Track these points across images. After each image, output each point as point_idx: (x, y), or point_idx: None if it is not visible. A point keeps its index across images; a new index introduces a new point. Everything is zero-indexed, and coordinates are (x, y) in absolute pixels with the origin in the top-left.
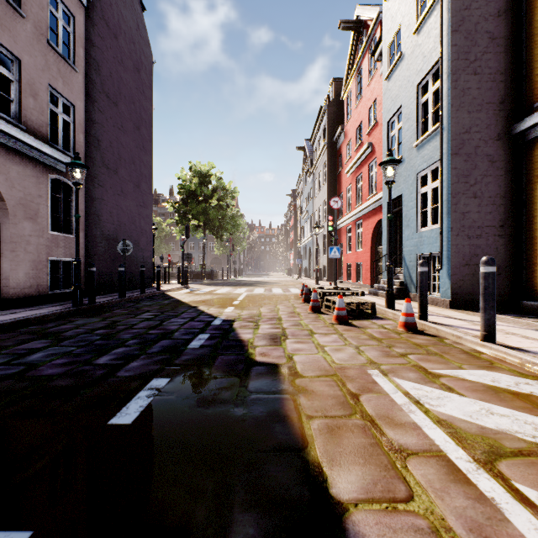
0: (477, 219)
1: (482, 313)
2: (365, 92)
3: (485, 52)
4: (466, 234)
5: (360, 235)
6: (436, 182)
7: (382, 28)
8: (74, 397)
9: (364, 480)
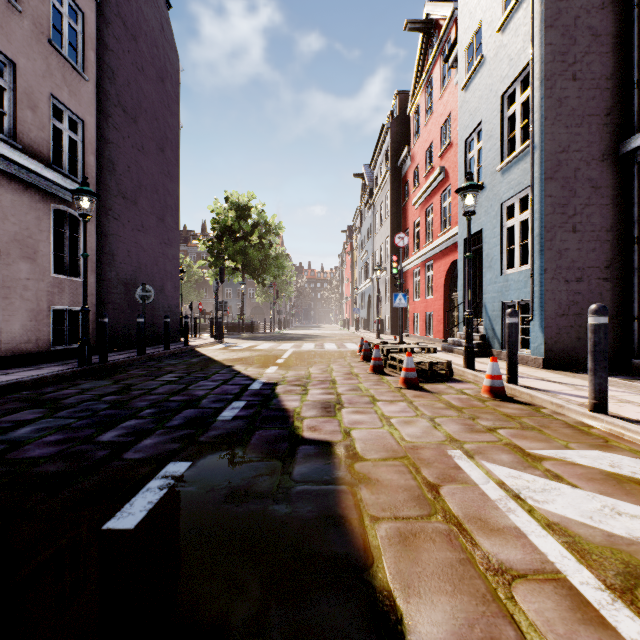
0: (576, 259)
1: (590, 375)
2: (436, 107)
3: (587, 53)
4: (563, 276)
5: (430, 279)
6: (526, 214)
7: (457, 28)
8: (63, 488)
9: (455, 620)
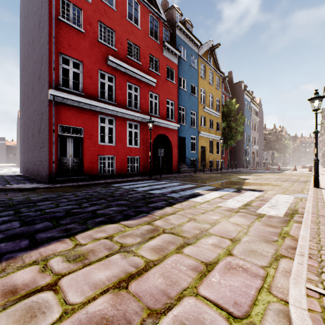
0: None
1: None
2: None
3: None
4: None
5: None
6: None
7: None
8: None
9: None
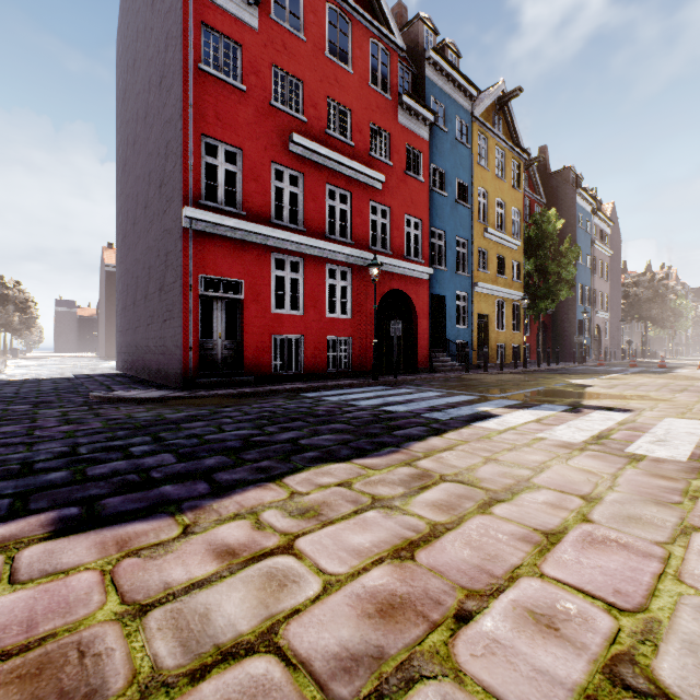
0: None
1: None
2: None
3: None
4: None
5: None
6: None
7: None
8: None
9: None
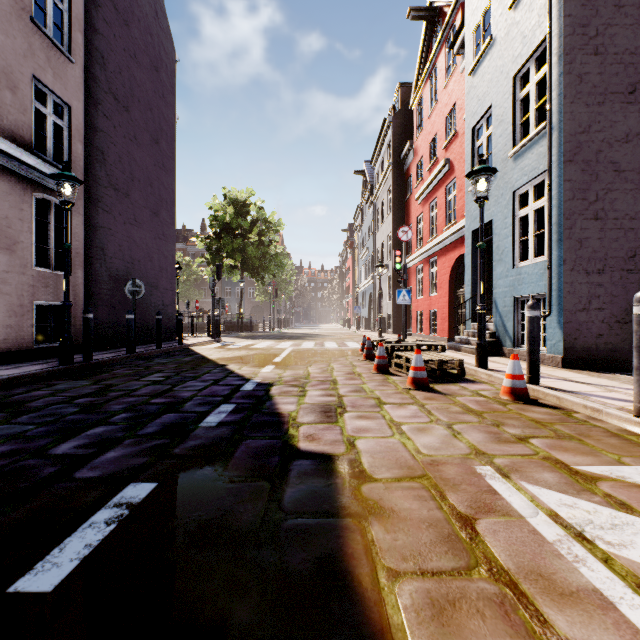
0: (598, 249)
1: (637, 375)
2: (441, 97)
3: (609, 25)
4: (583, 268)
5: (434, 276)
6: (541, 201)
7: (463, 13)
8: None
9: None
